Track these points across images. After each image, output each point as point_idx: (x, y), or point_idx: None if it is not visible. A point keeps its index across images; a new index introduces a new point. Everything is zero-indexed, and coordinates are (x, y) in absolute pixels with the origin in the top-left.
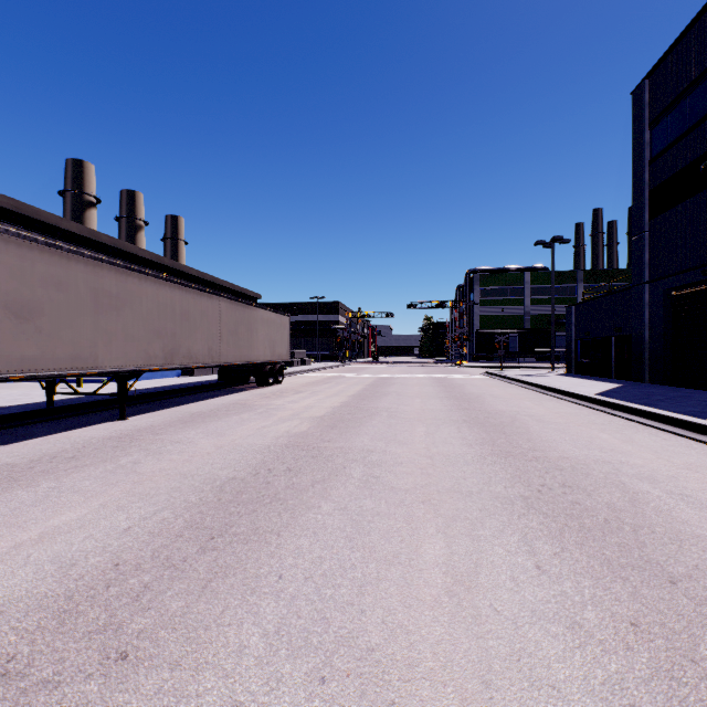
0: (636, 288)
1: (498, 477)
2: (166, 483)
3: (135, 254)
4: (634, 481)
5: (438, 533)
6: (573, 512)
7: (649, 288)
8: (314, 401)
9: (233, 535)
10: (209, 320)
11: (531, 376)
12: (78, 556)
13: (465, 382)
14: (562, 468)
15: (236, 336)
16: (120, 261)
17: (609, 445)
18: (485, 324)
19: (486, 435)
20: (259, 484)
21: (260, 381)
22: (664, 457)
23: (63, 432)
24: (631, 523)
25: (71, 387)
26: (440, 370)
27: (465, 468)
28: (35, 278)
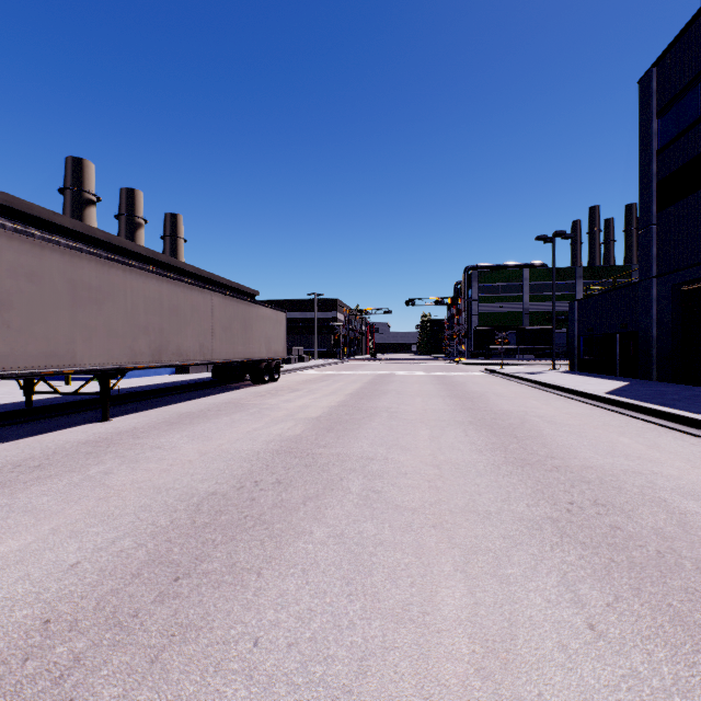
0: (643, 283)
1: (518, 492)
2: (135, 499)
3: (130, 250)
4: (676, 497)
5: (455, 571)
6: (616, 540)
7: (656, 283)
8: (310, 400)
9: (203, 574)
10: (200, 316)
11: (533, 373)
12: (2, 607)
13: (466, 380)
14: (589, 481)
15: (230, 332)
16: (102, 251)
17: (634, 452)
18: (483, 321)
19: (496, 439)
20: (242, 501)
21: (255, 379)
22: (700, 467)
23: (37, 435)
24: (690, 556)
25: (50, 386)
26: (439, 367)
27: (478, 481)
28: (3, 268)
